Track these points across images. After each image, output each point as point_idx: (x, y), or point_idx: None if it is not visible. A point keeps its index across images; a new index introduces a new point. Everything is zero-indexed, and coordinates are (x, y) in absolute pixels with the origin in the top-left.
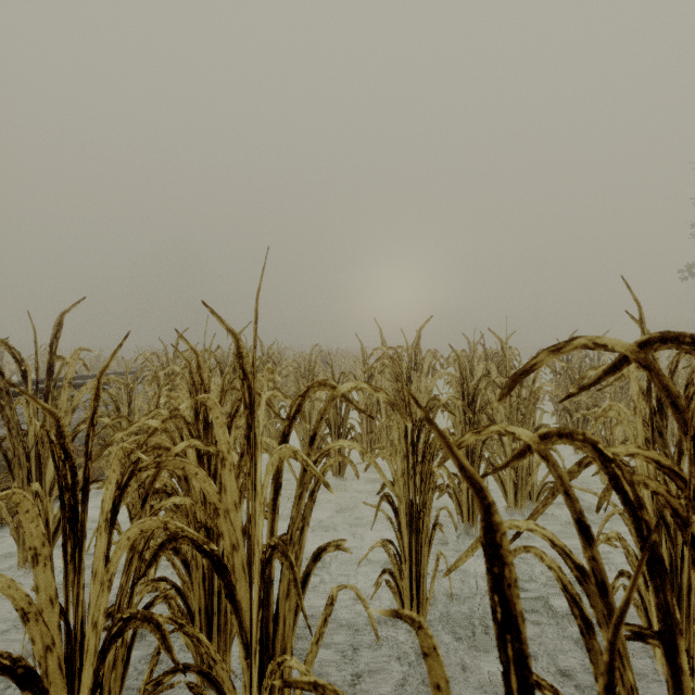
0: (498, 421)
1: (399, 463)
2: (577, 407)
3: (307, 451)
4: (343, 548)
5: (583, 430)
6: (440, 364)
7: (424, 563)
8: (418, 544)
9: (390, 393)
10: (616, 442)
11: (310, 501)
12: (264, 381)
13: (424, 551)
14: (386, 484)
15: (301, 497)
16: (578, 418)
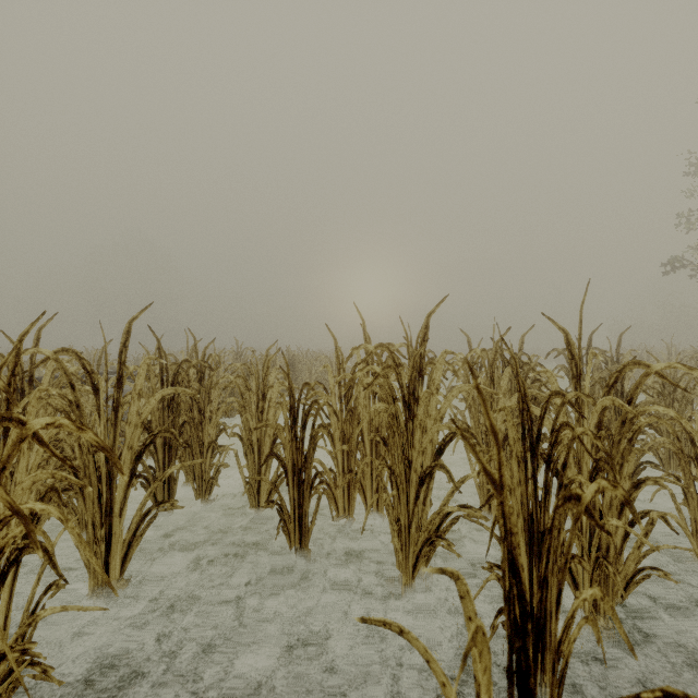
0: None
1: None
2: None
3: None
4: None
5: None
6: (453, 370)
7: None
8: None
9: (380, 416)
10: None
11: None
12: None
13: None
14: None
15: None
16: None
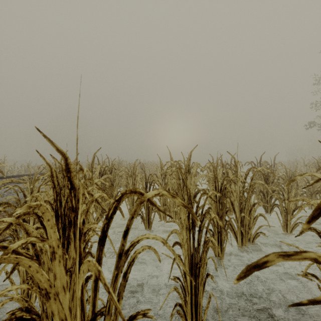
0: (233, 200)
1: (184, 234)
2: (267, 191)
3: (121, 242)
4: (149, 316)
5: (270, 202)
6: (201, 169)
7: (200, 296)
8: (196, 284)
9: (175, 185)
10: (290, 210)
11: (123, 280)
12: (80, 194)
13: (200, 289)
14: (175, 244)
15: (116, 278)
16: (267, 196)
